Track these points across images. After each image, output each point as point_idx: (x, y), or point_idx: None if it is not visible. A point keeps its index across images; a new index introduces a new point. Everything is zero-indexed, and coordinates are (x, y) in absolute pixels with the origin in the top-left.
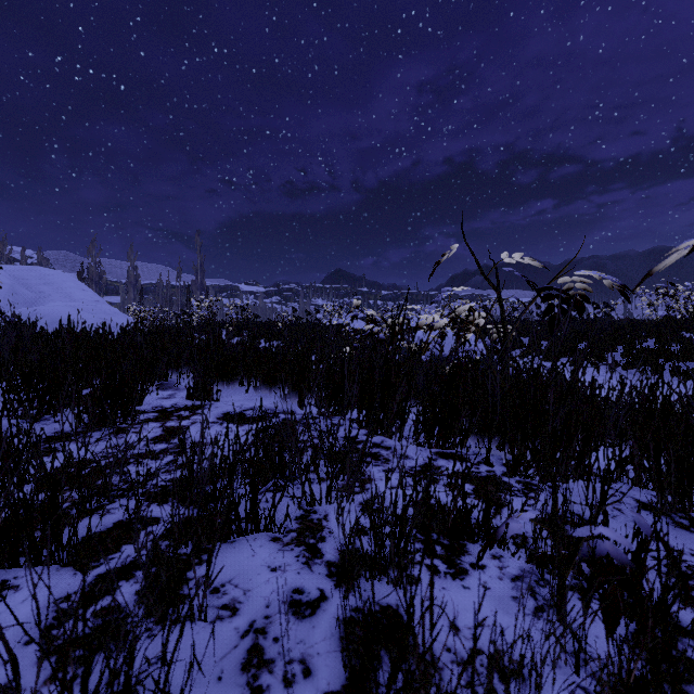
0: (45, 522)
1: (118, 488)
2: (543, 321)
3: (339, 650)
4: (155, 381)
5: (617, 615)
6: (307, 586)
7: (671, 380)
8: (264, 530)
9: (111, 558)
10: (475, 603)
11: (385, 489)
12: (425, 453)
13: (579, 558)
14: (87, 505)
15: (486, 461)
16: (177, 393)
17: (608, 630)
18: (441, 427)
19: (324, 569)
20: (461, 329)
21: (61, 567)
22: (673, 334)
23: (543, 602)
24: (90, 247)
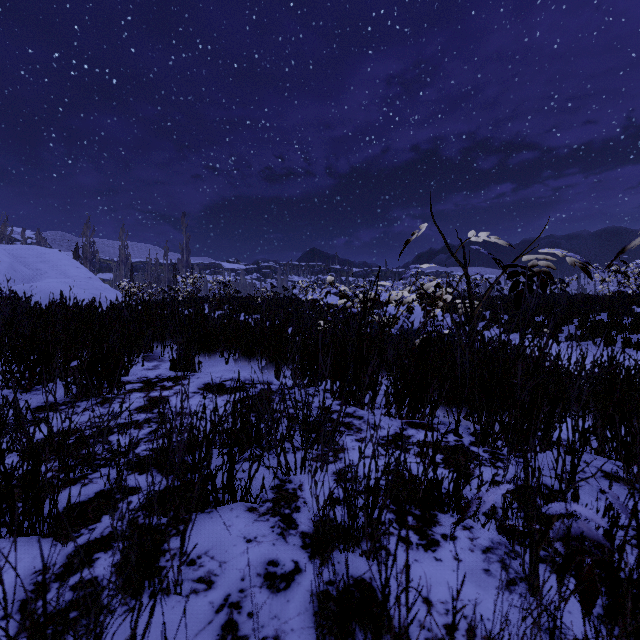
0: (26, 493)
1: (101, 458)
2: (503, 296)
3: (313, 626)
4: (141, 353)
5: (594, 596)
6: (282, 557)
7: (636, 354)
8: (240, 500)
9: (91, 529)
10: (447, 576)
11: (358, 463)
12: (396, 423)
13: (554, 536)
14: (71, 475)
15: (455, 432)
16: (161, 364)
17: (585, 611)
18: (412, 399)
19: (299, 540)
20: (428, 304)
21: (42, 538)
22: (625, 308)
23: (515, 575)
24: (84, 228)
